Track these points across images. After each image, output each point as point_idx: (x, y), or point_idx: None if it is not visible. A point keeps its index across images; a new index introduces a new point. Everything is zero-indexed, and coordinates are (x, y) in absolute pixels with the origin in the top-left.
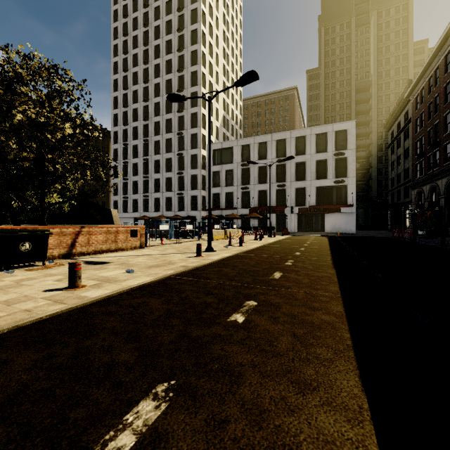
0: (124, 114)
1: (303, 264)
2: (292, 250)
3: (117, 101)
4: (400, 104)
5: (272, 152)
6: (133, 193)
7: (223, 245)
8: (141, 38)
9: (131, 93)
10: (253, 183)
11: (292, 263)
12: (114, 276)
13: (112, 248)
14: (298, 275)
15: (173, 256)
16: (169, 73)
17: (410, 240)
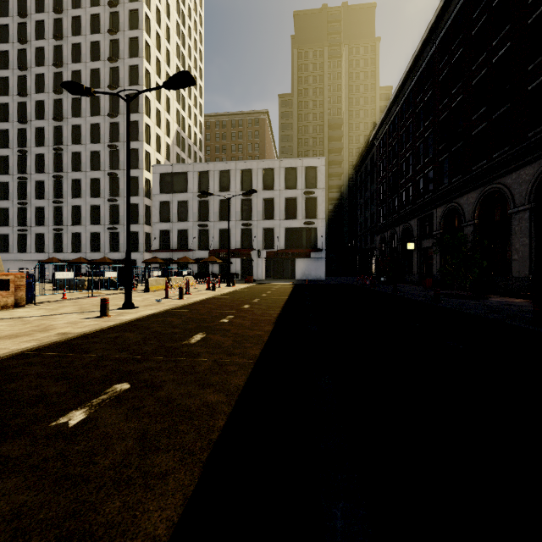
0: (21, 106)
1: (242, 320)
2: (243, 302)
3: (7, 84)
4: (367, 147)
5: (236, 183)
6: (36, 224)
7: (157, 299)
8: None
9: (33, 76)
10: (213, 219)
11: (230, 319)
12: None
13: None
14: (224, 337)
15: (60, 319)
16: (97, 60)
17: (371, 286)
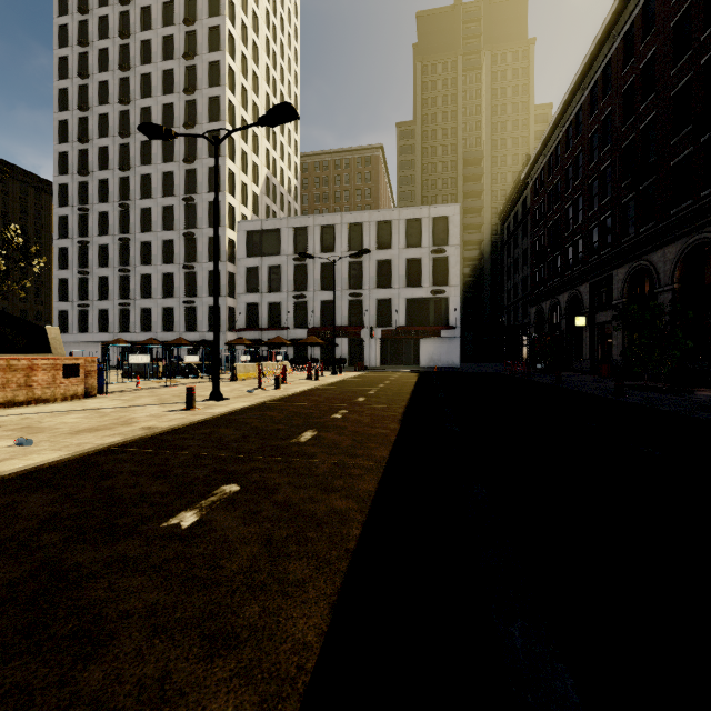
0: (81, 154)
1: (359, 415)
2: (356, 394)
3: (65, 129)
4: (517, 187)
5: (342, 241)
6: (99, 297)
7: (248, 389)
8: (115, 22)
9: (96, 117)
10: (313, 288)
11: (344, 415)
12: None
13: (20, 399)
14: (340, 435)
15: (140, 411)
16: (170, 93)
17: (524, 376)
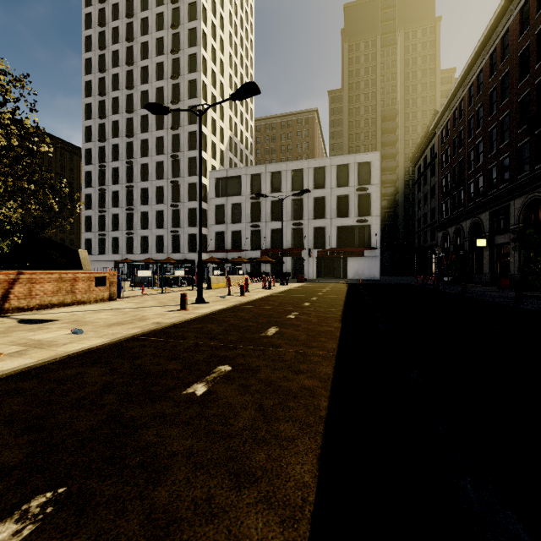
0: (100, 127)
1: (308, 316)
2: (302, 300)
3: (90, 110)
4: (426, 137)
5: (287, 184)
6: (112, 229)
7: (221, 295)
8: (123, 31)
9: (110, 100)
10: (265, 220)
11: (296, 316)
12: (52, 339)
13: (68, 301)
14: (296, 331)
15: (149, 311)
16: (161, 79)
17: (434, 287)
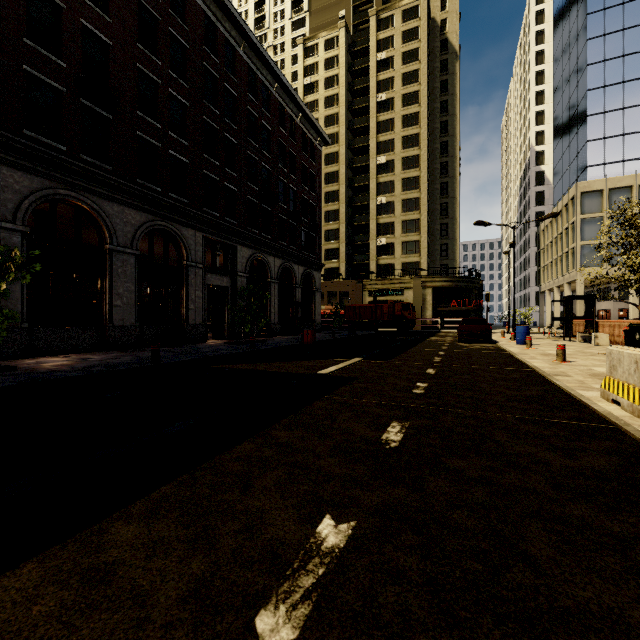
0: None
1: None
2: None
3: None
4: None
5: None
6: None
7: None
8: None
9: None
10: None
11: None
12: None
13: None
14: None
15: None
16: None
17: None
